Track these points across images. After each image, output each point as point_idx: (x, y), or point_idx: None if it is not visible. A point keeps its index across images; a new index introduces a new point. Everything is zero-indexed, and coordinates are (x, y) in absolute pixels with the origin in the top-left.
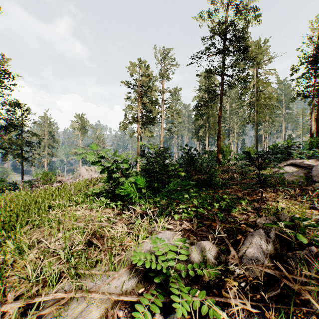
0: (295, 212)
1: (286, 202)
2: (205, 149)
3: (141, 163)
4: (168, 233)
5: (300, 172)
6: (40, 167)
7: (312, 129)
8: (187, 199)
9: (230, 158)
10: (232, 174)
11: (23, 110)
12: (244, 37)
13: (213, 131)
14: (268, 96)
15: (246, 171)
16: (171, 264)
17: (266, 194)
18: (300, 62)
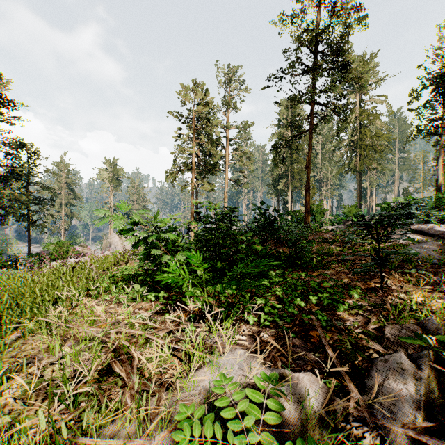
0: (441, 311)
1: (421, 292)
2: (287, 208)
3: (197, 228)
4: (240, 353)
5: (433, 244)
6: (54, 233)
7: (439, 181)
8: (266, 287)
9: (323, 221)
10: (329, 246)
11: (30, 154)
12: (344, 49)
13: (298, 183)
14: (376, 133)
15: (350, 241)
16: (250, 438)
17: (386, 278)
18: (423, 84)
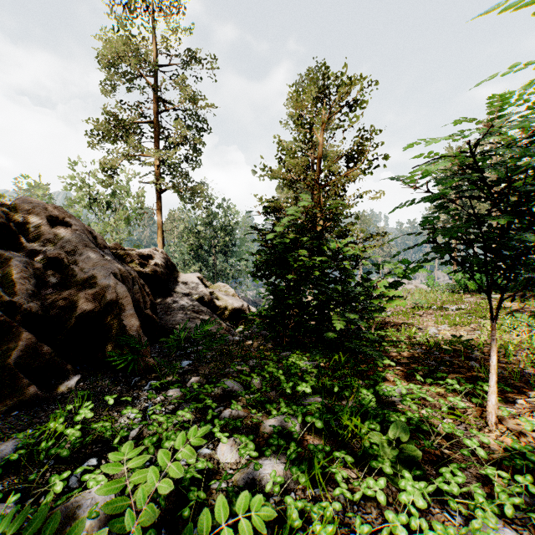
0: None
1: None
2: None
3: None
4: None
5: None
6: None
7: None
8: None
9: None
10: None
11: None
12: None
13: None
14: None
15: None
16: None
17: None
18: None
